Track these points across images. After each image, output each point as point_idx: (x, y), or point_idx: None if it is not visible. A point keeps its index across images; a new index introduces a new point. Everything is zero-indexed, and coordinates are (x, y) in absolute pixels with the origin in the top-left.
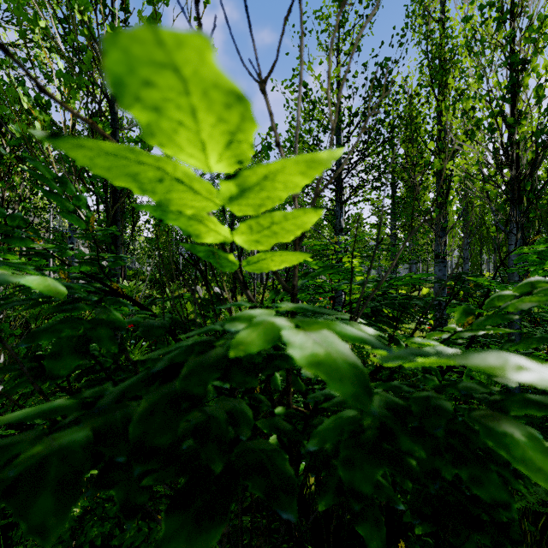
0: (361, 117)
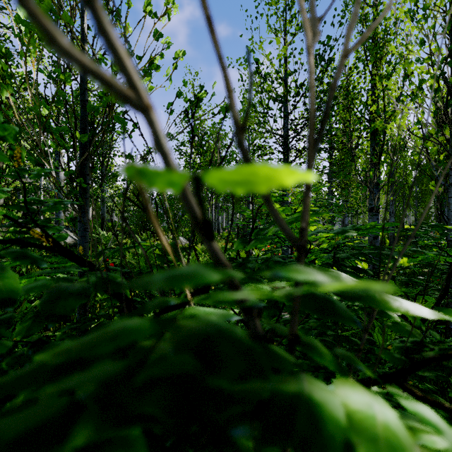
0: (307, 88)
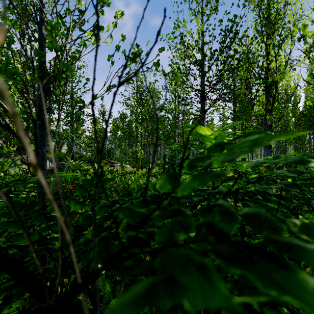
0: (219, 53)
